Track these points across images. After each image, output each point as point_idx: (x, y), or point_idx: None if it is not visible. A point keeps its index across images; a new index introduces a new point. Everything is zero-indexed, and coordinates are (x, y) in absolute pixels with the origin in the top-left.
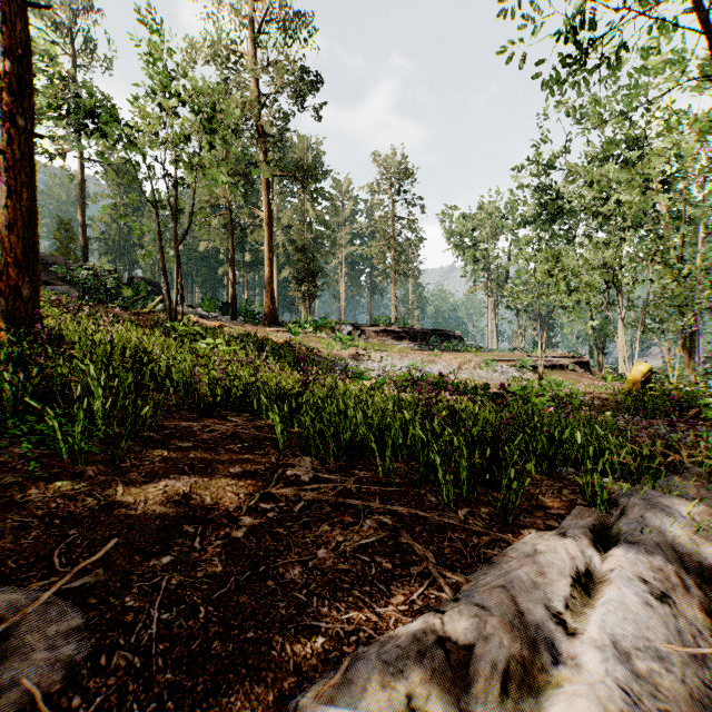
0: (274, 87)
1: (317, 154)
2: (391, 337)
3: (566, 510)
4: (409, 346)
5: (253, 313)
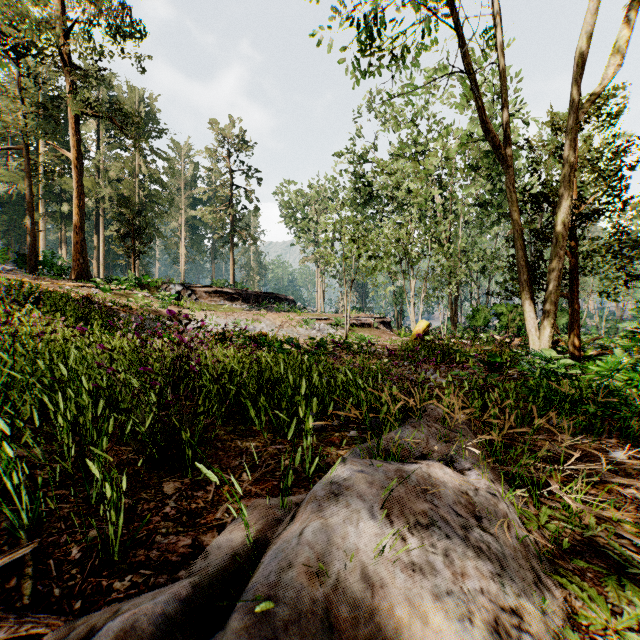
0: (82, 12)
1: (151, 109)
2: (223, 298)
3: (265, 496)
4: (241, 307)
5: (61, 267)
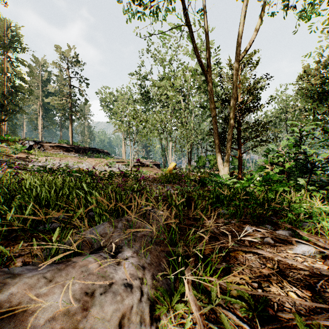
0: None
1: (16, 34)
2: (62, 150)
3: None
4: (74, 155)
5: None
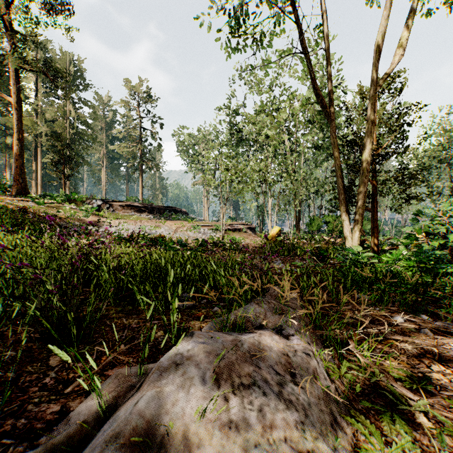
0: None
1: (79, 69)
2: (133, 210)
3: (135, 363)
4: (147, 217)
5: (4, 185)
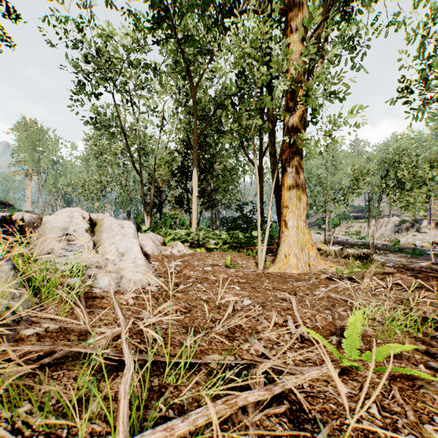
0: None
1: None
2: None
3: None
4: None
5: None
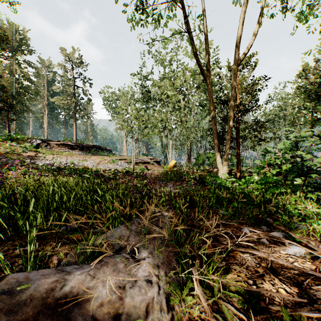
0: None
1: (24, 37)
2: (67, 148)
3: None
4: (78, 153)
5: None
